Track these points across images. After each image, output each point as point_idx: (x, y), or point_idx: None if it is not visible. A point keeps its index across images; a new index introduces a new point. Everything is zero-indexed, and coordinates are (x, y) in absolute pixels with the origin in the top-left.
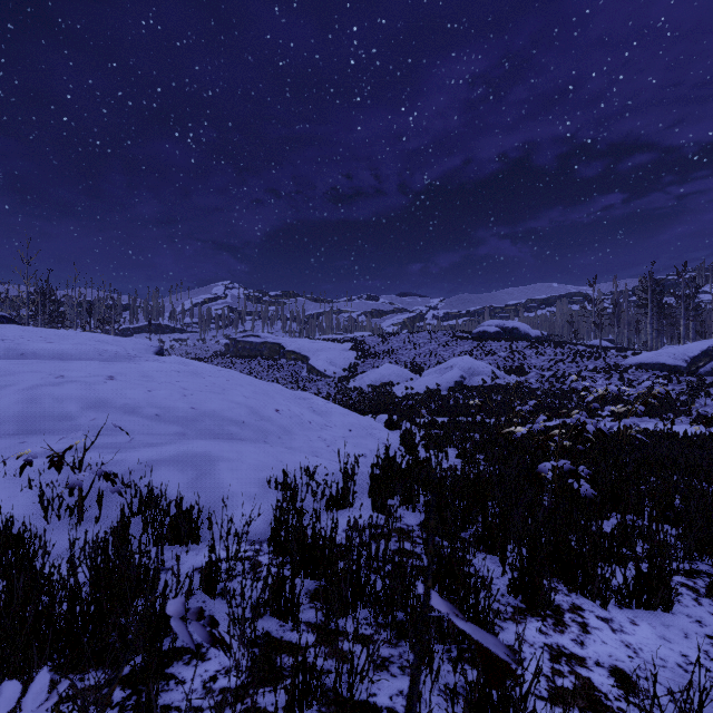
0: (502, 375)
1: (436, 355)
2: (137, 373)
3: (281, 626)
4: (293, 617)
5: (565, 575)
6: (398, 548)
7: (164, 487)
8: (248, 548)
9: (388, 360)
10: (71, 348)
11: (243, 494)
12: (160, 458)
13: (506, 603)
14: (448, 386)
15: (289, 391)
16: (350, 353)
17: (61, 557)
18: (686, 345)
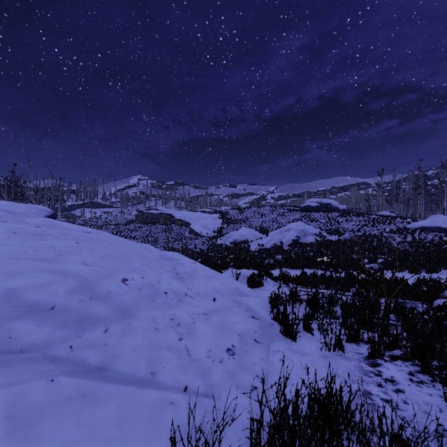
0: (326, 236)
1: (276, 222)
2: None
3: None
4: None
5: None
6: None
7: None
8: None
9: (244, 225)
10: None
11: None
12: None
13: None
14: (288, 243)
15: (157, 251)
16: (218, 220)
17: None
18: None
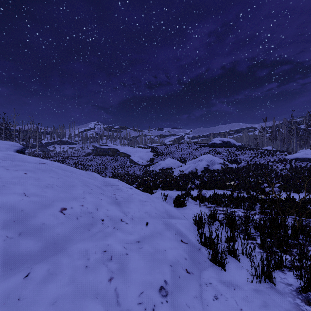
0: (228, 164)
1: (192, 154)
2: None
3: None
4: None
5: None
6: None
7: None
8: None
9: (168, 156)
10: None
11: None
12: None
13: None
14: (201, 169)
15: (101, 178)
16: (150, 153)
17: None
18: None
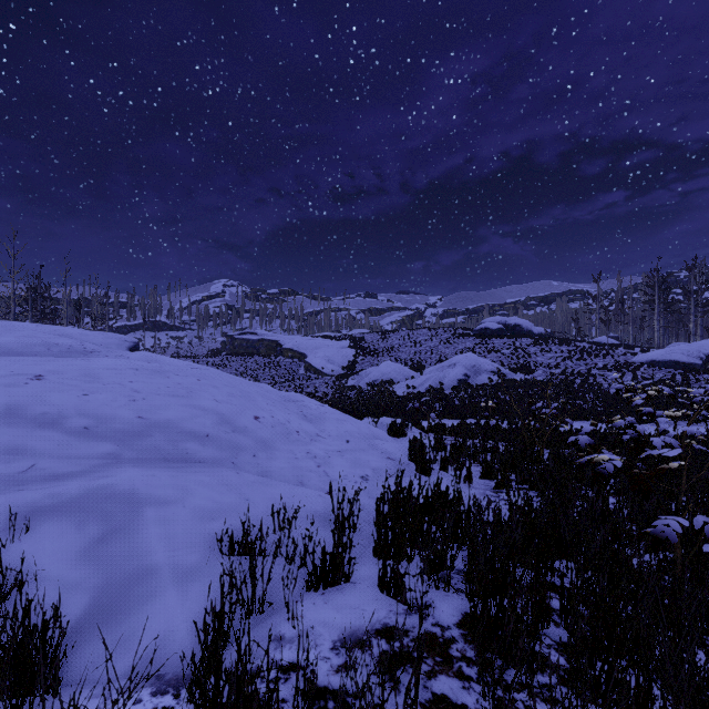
0: (508, 374)
1: (437, 353)
2: (79, 371)
3: None
4: None
5: None
6: (433, 697)
7: (38, 560)
8: None
9: (387, 357)
10: (13, 341)
11: (171, 568)
12: (52, 503)
13: None
14: (451, 384)
15: (277, 392)
16: (348, 351)
17: None
18: (701, 342)
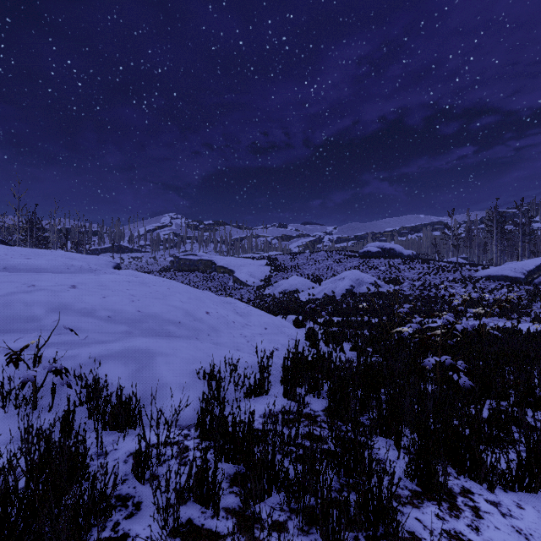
0: (383, 285)
1: (331, 269)
2: (95, 283)
3: (202, 513)
4: (214, 504)
5: (453, 459)
6: (306, 432)
7: (109, 378)
8: (177, 436)
9: (294, 273)
10: (45, 263)
11: (176, 384)
12: (108, 353)
13: (404, 486)
14: (341, 292)
15: (217, 297)
16: (265, 268)
17: (14, 443)
18: (524, 262)
